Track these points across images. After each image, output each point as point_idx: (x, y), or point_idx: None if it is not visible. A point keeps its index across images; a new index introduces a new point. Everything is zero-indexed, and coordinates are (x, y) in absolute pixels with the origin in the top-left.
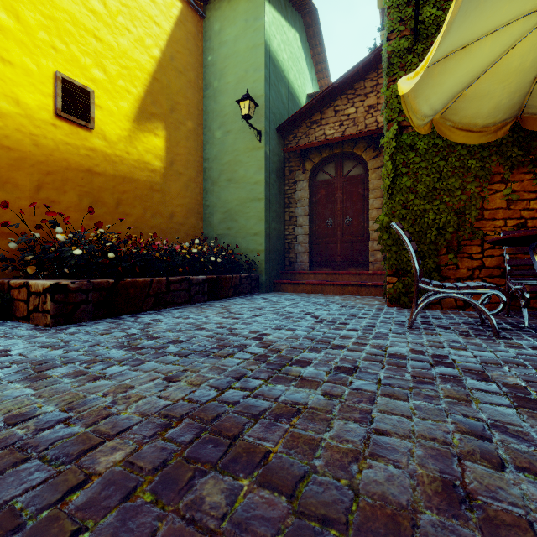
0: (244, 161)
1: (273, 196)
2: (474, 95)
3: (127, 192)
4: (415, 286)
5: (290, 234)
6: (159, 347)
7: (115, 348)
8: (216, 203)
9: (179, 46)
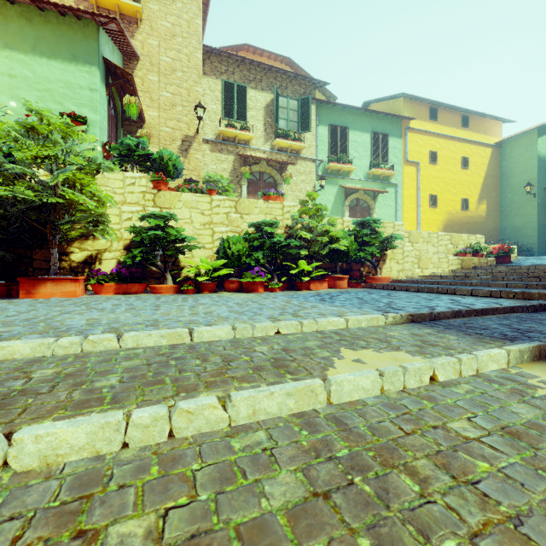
0: (525, 206)
1: (541, 219)
2: None
3: (475, 227)
4: None
5: None
6: None
7: None
8: (507, 225)
9: (490, 166)
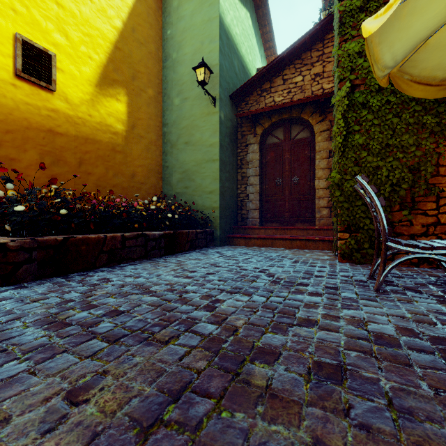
0: (200, 125)
1: (226, 158)
2: (437, 44)
3: (89, 152)
4: (383, 245)
5: (242, 192)
6: (88, 324)
7: (34, 325)
8: (174, 164)
9: (140, 19)
